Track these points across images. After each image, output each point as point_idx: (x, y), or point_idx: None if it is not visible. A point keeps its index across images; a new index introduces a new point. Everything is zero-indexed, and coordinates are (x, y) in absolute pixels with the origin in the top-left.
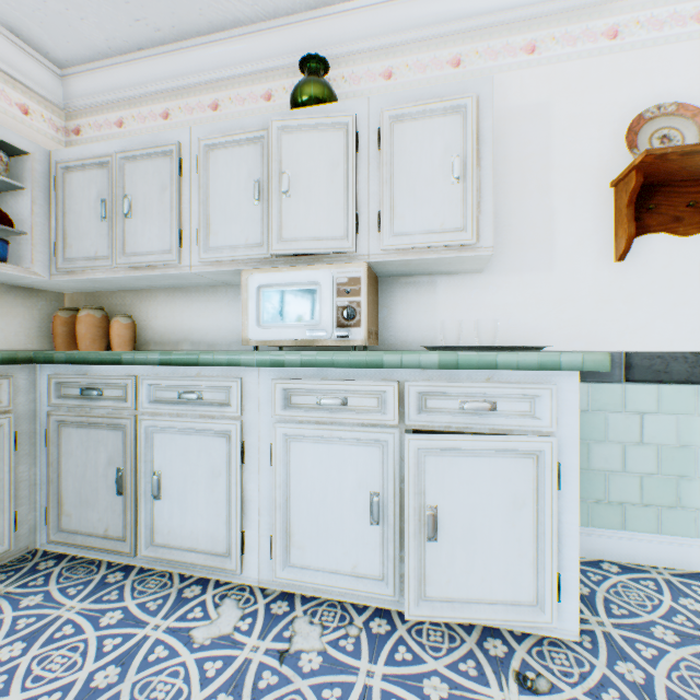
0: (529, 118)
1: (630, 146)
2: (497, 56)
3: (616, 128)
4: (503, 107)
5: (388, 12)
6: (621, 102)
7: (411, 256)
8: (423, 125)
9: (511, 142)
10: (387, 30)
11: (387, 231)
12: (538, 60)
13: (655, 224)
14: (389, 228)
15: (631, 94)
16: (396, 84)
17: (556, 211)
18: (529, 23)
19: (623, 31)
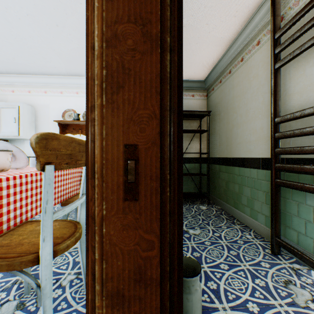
0: (45, 107)
1: (63, 116)
2: (39, 92)
3: (62, 112)
4: (40, 104)
5: (11, 78)
6: (63, 107)
7: (6, 137)
8: (8, 110)
9: (42, 112)
10: (12, 81)
11: (0, 131)
12: (47, 95)
13: (69, 132)
14: (1, 131)
15: (65, 105)
16: (15, 94)
17: (51, 128)
18: (45, 87)
19: (64, 92)
